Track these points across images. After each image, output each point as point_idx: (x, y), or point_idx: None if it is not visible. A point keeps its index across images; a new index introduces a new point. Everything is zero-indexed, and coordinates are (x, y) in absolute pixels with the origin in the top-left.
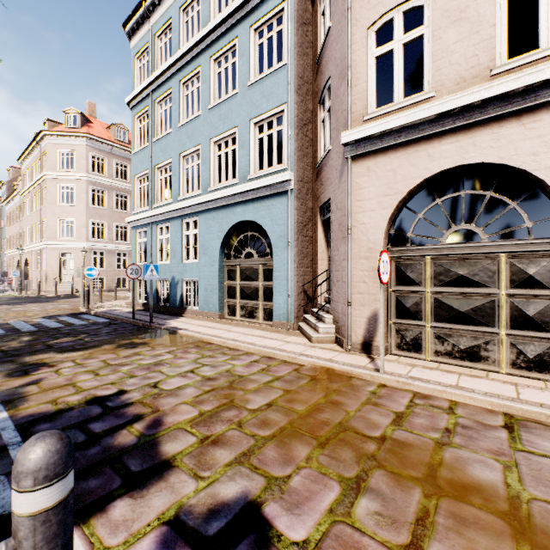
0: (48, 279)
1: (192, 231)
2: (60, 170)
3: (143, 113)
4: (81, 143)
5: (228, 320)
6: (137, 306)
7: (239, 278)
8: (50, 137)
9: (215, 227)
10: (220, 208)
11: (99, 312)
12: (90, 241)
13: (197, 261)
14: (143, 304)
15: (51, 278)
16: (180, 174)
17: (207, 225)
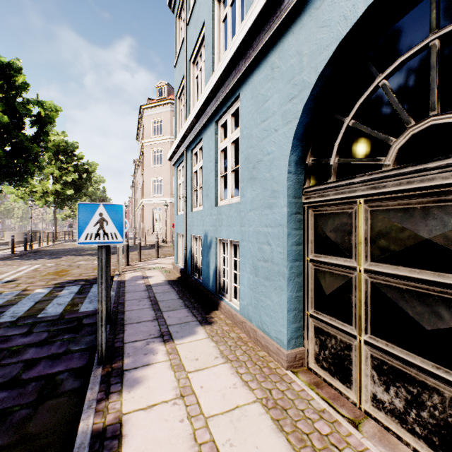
0: (145, 230)
1: (231, 136)
2: (152, 137)
3: (181, 1)
4: (166, 109)
5: (319, 402)
6: (176, 271)
7: (365, 250)
8: (146, 110)
9: (275, 93)
10: (290, 22)
11: (115, 282)
12: (173, 196)
13: (237, 200)
14: (180, 270)
15: (147, 229)
16: (214, 38)
17: (256, 102)
